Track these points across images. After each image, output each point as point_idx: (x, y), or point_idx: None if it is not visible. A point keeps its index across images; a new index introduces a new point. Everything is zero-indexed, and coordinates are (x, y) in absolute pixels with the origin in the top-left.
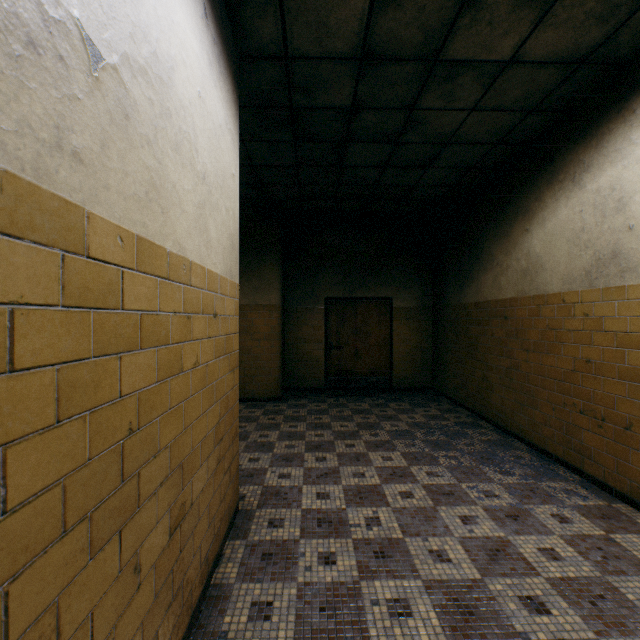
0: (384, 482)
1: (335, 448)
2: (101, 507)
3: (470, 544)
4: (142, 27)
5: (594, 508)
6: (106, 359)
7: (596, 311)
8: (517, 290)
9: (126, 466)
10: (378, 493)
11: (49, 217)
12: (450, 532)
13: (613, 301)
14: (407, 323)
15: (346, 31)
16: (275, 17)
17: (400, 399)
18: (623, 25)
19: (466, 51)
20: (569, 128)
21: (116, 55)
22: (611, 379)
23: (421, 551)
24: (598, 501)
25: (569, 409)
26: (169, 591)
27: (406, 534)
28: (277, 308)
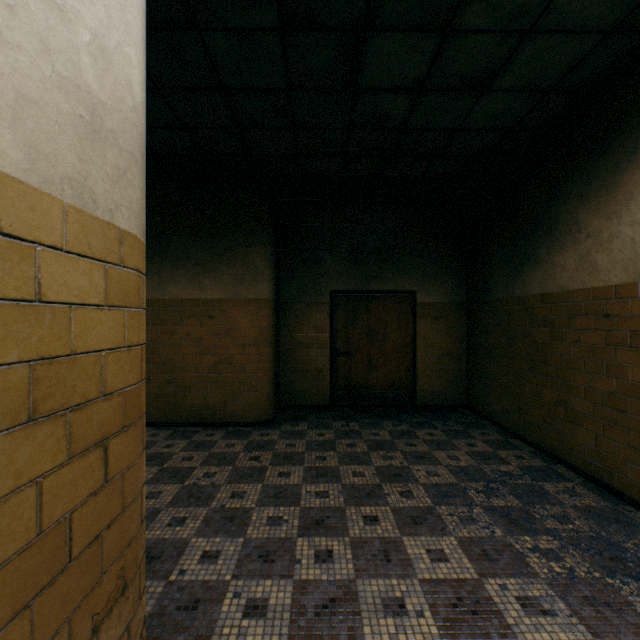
0: (446, 633)
1: (347, 526)
2: None
3: None
4: None
5: None
6: None
7: None
8: (634, 271)
9: None
10: None
11: None
12: None
13: None
14: (434, 323)
15: None
16: None
17: (429, 423)
18: None
19: None
20: None
21: None
22: None
23: None
24: None
25: None
26: None
27: None
28: (267, 304)
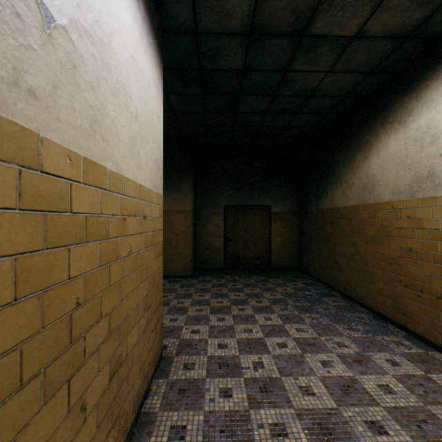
0: (266, 336)
1: (231, 311)
2: (53, 364)
3: (328, 382)
4: (87, 0)
5: (416, 355)
6: (57, 250)
7: (416, 214)
8: (359, 200)
9: (74, 331)
10: (262, 344)
11: (7, 139)
12: (314, 373)
13: (429, 207)
14: (281, 223)
15: (239, 13)
16: (188, 3)
17: (276, 276)
18: (437, 9)
19: (325, 28)
20: (397, 85)
21: (65, 19)
22: (427, 263)
23: (293, 387)
24: (418, 350)
25: (397, 284)
26: (109, 421)
27: (282, 374)
28: (190, 212)
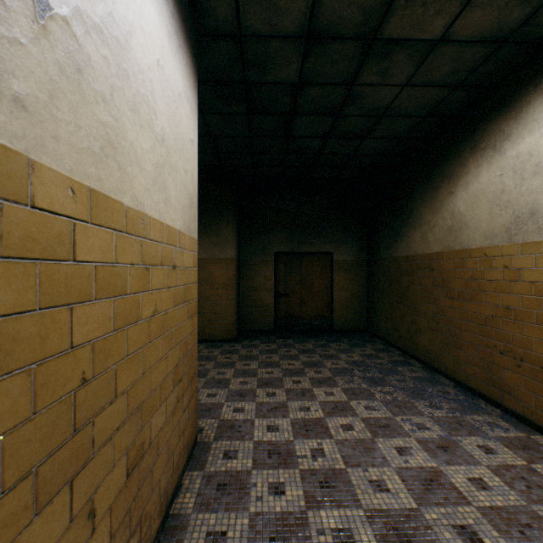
0: (327, 415)
1: (283, 384)
2: (49, 460)
3: (406, 474)
4: None
5: (515, 439)
6: (55, 310)
7: (515, 263)
8: (443, 245)
9: (78, 416)
10: (322, 426)
11: None
12: (387, 463)
13: (531, 254)
14: (345, 274)
15: (294, 11)
16: None
17: (340, 340)
18: (542, 6)
19: (401, 30)
20: (490, 102)
21: (67, 7)
22: (529, 324)
23: (362, 481)
24: (518, 433)
25: (490, 350)
26: (126, 529)
27: (348, 465)
28: (233, 261)
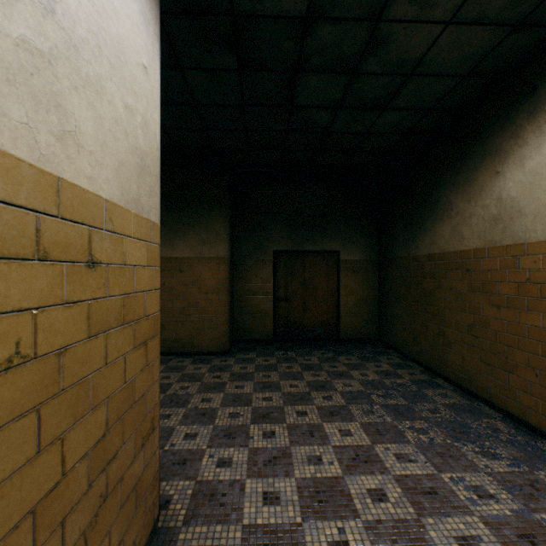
0: (347, 472)
1: (285, 417)
2: None
3: None
4: None
5: None
6: None
7: None
8: (484, 240)
9: None
10: (341, 493)
11: None
12: None
13: None
14: (354, 276)
15: None
16: None
17: (349, 352)
18: None
19: None
20: None
21: None
22: None
23: None
24: None
25: None
26: None
27: None
28: (225, 261)
